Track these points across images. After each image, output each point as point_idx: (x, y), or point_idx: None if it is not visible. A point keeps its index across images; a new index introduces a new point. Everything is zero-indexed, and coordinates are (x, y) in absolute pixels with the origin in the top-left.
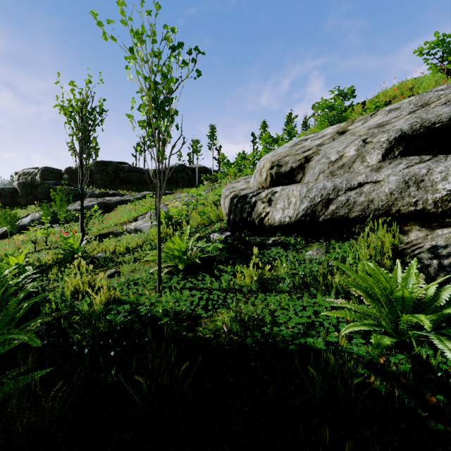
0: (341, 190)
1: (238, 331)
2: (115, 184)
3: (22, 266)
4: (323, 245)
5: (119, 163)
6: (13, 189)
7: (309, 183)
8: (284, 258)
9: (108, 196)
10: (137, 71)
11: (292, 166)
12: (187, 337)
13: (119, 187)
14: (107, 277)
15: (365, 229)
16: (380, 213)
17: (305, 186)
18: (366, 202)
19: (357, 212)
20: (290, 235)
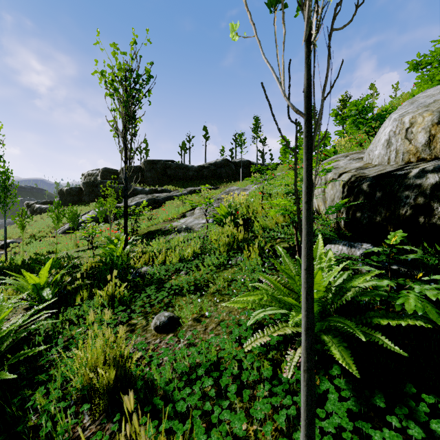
0: None
1: None
2: (163, 181)
3: (46, 284)
4: None
5: (166, 161)
6: (79, 189)
7: None
8: None
9: (156, 193)
10: None
11: None
12: None
13: (166, 183)
14: (154, 329)
15: None
16: None
17: None
18: None
19: None
20: None
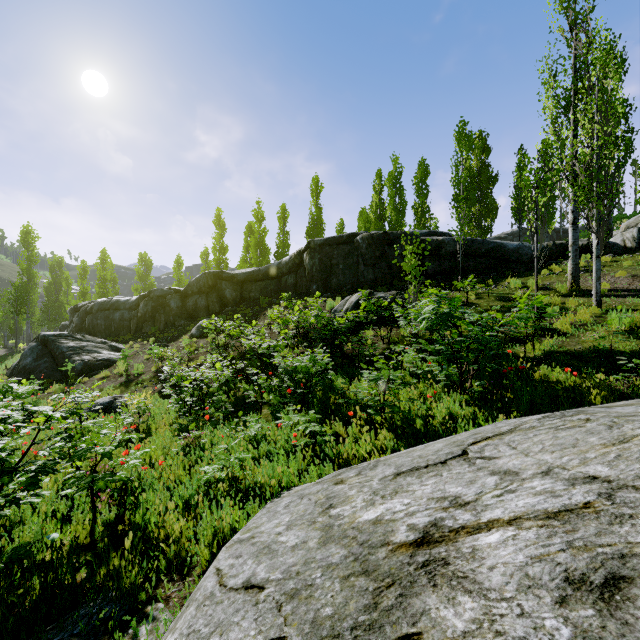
0: None
1: None
2: None
3: None
4: None
5: None
6: None
7: None
8: None
9: None
10: None
11: (632, 226)
12: None
13: None
14: None
15: None
16: None
17: None
18: None
19: None
20: None
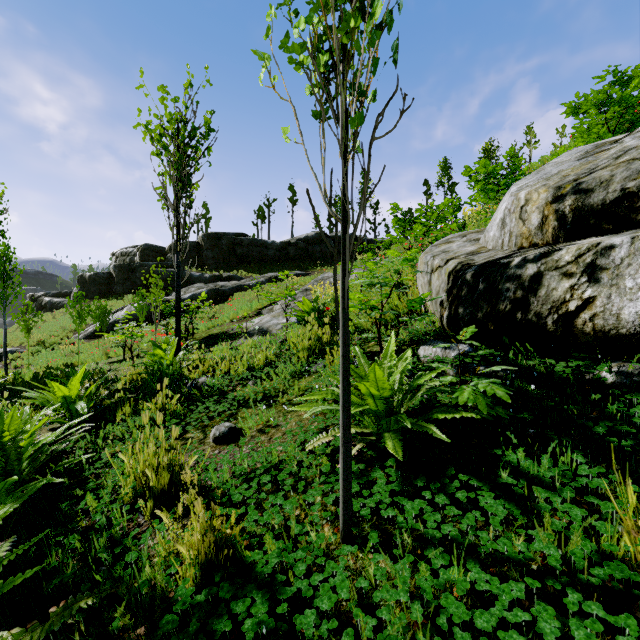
0: None
1: None
2: (231, 263)
3: (77, 398)
4: None
5: (236, 234)
6: (108, 275)
7: None
8: None
9: (221, 281)
10: None
11: (625, 188)
12: None
13: (236, 267)
14: (212, 441)
15: None
16: None
17: None
18: None
19: None
20: None
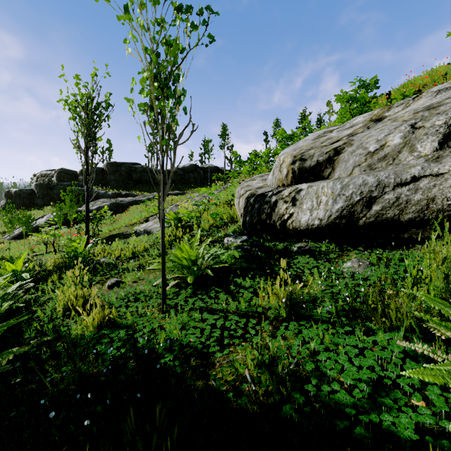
0: (388, 186)
1: (267, 385)
2: (128, 184)
3: (20, 272)
4: (362, 254)
5: (132, 163)
6: (31, 191)
7: (344, 178)
8: (316, 271)
9: (121, 197)
10: (134, 37)
11: (318, 160)
12: (196, 388)
13: (132, 187)
14: (107, 288)
15: (431, 236)
16: (445, 214)
17: (339, 182)
18: (424, 201)
19: (412, 213)
20: (319, 240)
